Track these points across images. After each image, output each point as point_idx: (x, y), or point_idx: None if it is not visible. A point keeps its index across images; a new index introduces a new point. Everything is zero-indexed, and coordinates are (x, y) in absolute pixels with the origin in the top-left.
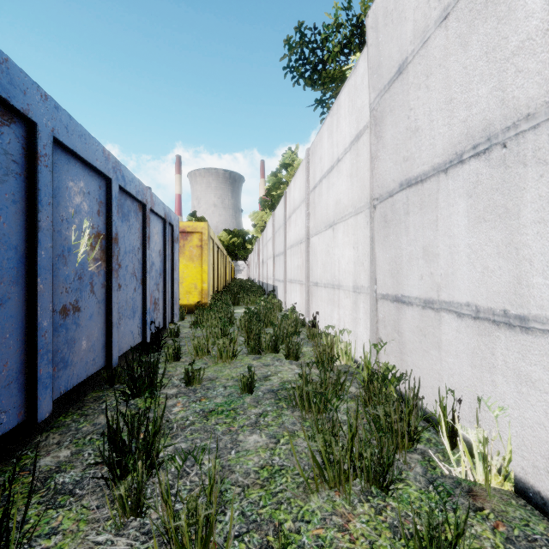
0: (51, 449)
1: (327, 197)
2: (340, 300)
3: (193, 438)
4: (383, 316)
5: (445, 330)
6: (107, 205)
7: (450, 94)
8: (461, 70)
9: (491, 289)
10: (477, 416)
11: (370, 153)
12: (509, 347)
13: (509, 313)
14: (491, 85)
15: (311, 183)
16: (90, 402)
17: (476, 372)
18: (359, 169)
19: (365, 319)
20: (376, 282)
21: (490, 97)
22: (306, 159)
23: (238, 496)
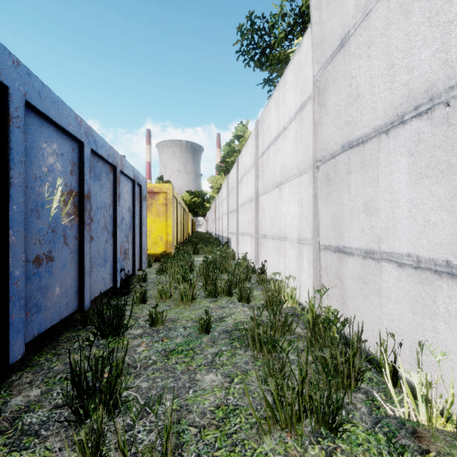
0: (23, 388)
1: (274, 161)
2: (286, 250)
3: (154, 377)
4: (326, 264)
5: (386, 278)
6: (80, 166)
7: (392, 60)
8: (403, 37)
9: (432, 241)
10: (418, 359)
11: (313, 120)
12: (451, 296)
13: (451, 264)
14: (434, 48)
15: (260, 149)
16: (63, 342)
17: (417, 318)
18: (303, 135)
19: (309, 267)
20: (319, 235)
21: (432, 59)
22: (256, 129)
23: (195, 437)
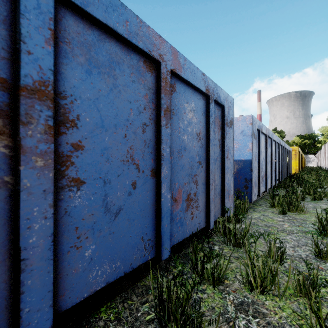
0: None
1: None
2: None
3: None
4: None
5: None
6: (287, 153)
7: None
8: None
9: None
10: None
11: None
12: None
13: None
14: None
15: None
16: None
17: None
18: None
19: None
20: None
21: None
22: None
23: None
